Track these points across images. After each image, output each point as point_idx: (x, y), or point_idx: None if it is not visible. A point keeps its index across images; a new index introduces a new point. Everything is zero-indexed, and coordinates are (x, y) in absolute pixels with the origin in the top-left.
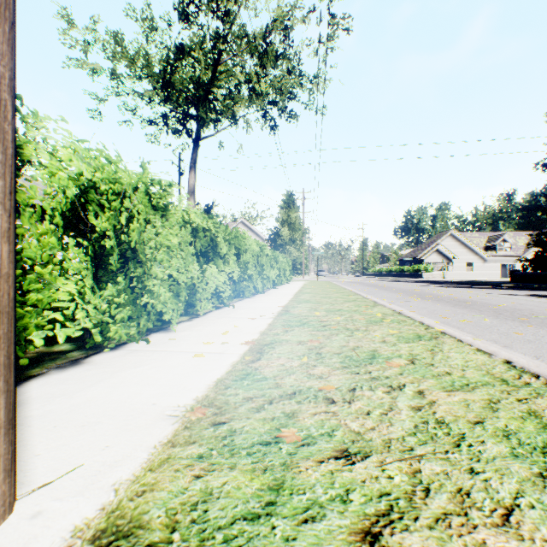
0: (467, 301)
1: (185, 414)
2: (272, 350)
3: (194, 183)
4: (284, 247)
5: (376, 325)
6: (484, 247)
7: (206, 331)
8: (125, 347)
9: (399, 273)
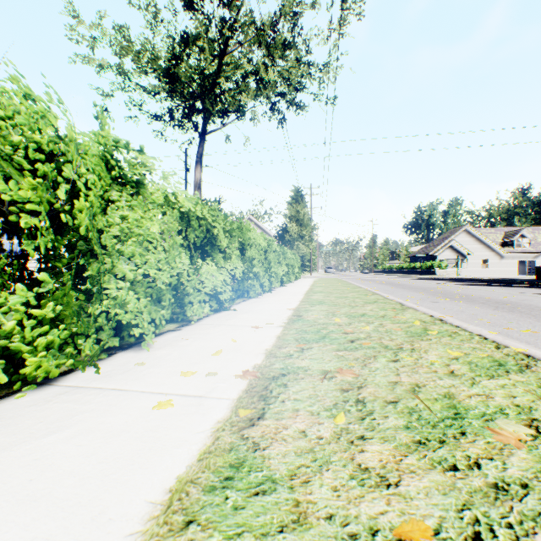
0: (506, 302)
1: None
2: (283, 393)
3: (200, 178)
4: (292, 243)
5: (422, 340)
6: (500, 243)
7: (192, 348)
8: (63, 380)
9: (410, 270)
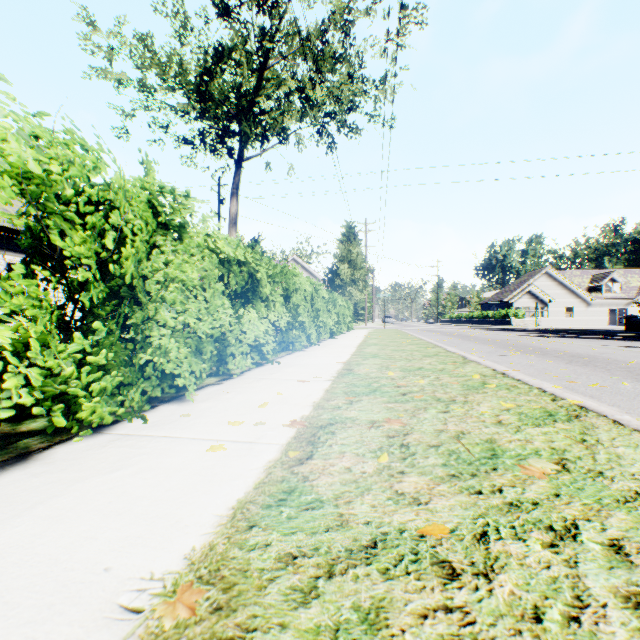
0: (582, 355)
1: (155, 607)
2: (330, 439)
3: (236, 212)
4: (343, 288)
5: (478, 393)
6: (587, 288)
7: (237, 401)
8: (112, 429)
9: (482, 319)
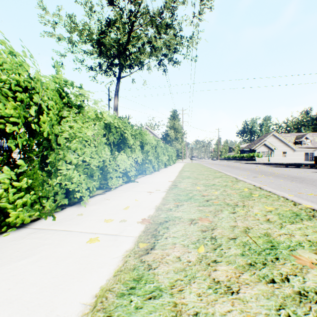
0: (297, 177)
1: None
2: (166, 232)
3: (117, 104)
4: (171, 142)
5: (249, 200)
6: (293, 142)
7: (112, 205)
8: (33, 224)
9: (241, 158)
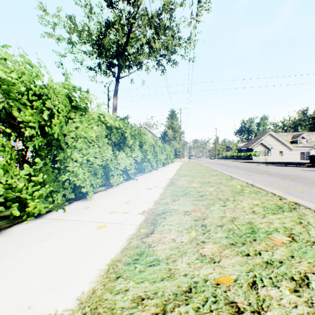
0: (290, 175)
1: None
2: (163, 221)
3: (116, 104)
4: (169, 141)
5: (240, 195)
6: (290, 141)
7: (114, 199)
8: (47, 215)
9: (238, 157)
